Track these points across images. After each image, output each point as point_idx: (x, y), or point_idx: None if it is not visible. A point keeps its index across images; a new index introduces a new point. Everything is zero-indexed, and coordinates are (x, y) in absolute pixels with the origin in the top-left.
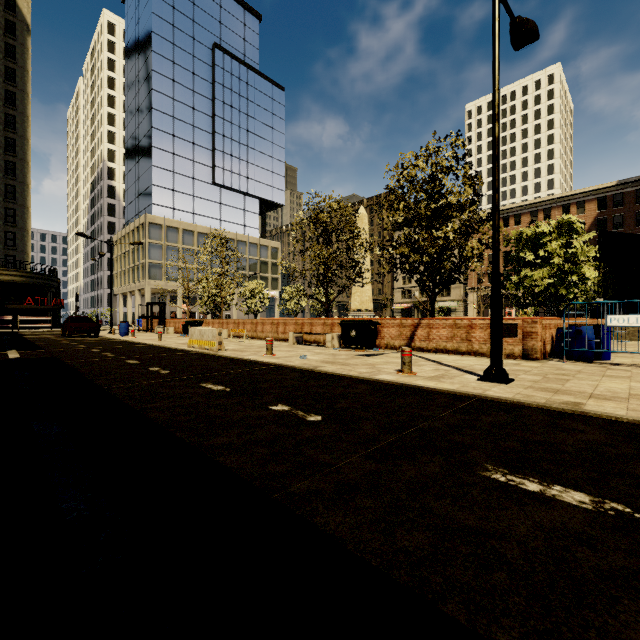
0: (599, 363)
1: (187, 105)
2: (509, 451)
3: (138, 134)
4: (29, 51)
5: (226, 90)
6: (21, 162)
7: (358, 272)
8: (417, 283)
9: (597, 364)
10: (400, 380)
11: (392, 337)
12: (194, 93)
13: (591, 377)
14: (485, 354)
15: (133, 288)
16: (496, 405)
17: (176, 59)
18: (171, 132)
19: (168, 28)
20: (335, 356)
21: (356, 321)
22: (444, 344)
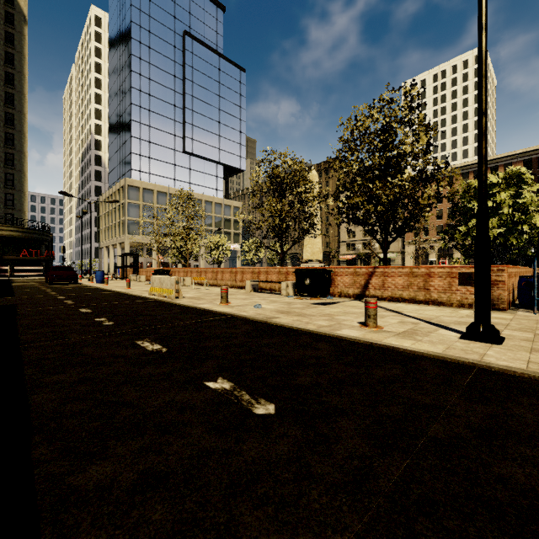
0: None
1: (161, 84)
2: None
3: (119, 110)
4: (26, 38)
5: (195, 71)
6: (19, 134)
7: (311, 224)
8: (369, 233)
9: None
10: (368, 337)
11: (346, 285)
12: (167, 74)
13: None
14: (444, 303)
15: (115, 242)
16: (513, 382)
17: (152, 45)
18: (147, 107)
19: (145, 18)
20: (290, 305)
21: (310, 270)
22: (400, 293)
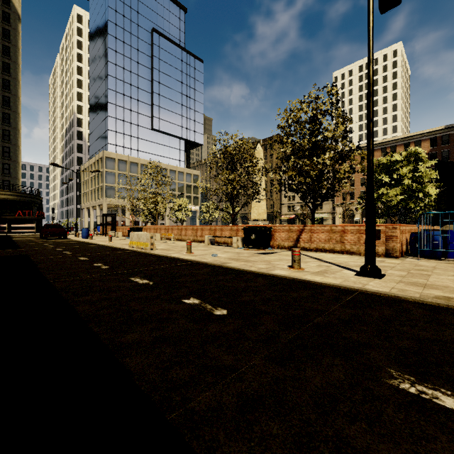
0: (446, 260)
1: (133, 73)
2: (406, 351)
3: (98, 94)
4: (20, 34)
5: (161, 62)
6: (14, 113)
7: (256, 191)
8: (301, 199)
9: (445, 261)
10: (292, 275)
11: (282, 239)
12: (138, 64)
13: (447, 272)
14: (355, 253)
15: (94, 204)
16: (377, 299)
17: (125, 40)
18: (122, 92)
19: (119, 17)
20: (239, 254)
21: (255, 227)
22: (323, 245)
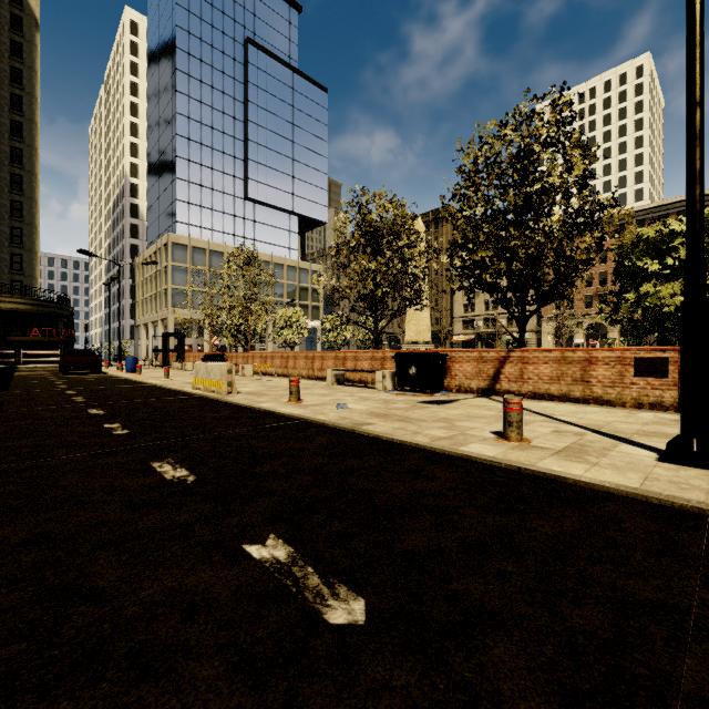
0: None
1: (216, 109)
2: None
3: (161, 143)
4: (38, 49)
5: (260, 91)
6: (29, 175)
7: (417, 290)
8: (498, 303)
9: None
10: (512, 458)
11: (467, 376)
12: (224, 95)
13: None
14: (613, 402)
15: (155, 318)
16: None
17: (203, 57)
18: (198, 140)
19: (194, 21)
20: (388, 404)
21: (417, 354)
22: (546, 386)
